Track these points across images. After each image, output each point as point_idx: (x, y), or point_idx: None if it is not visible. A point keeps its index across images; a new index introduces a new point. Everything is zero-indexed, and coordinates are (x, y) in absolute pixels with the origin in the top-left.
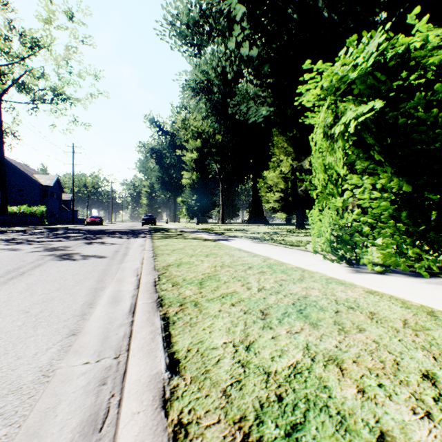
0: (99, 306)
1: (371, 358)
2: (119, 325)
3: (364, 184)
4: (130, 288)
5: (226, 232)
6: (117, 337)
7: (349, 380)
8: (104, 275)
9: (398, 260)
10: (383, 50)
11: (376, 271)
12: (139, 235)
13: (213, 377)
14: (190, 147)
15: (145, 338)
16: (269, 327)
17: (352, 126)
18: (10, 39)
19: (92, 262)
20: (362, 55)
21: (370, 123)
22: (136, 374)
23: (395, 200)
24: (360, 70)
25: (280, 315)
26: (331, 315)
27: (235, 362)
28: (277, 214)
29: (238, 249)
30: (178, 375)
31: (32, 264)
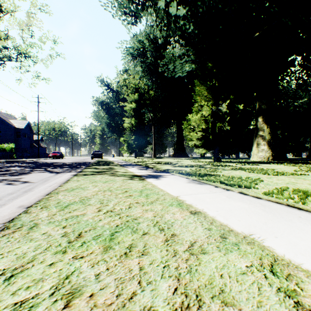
0: None
1: None
2: None
3: None
4: None
5: (157, 165)
6: None
7: None
8: None
9: None
10: None
11: None
12: (75, 169)
13: None
14: (130, 99)
15: None
16: None
17: None
18: None
19: None
20: None
21: None
22: None
23: None
24: None
25: None
26: None
27: None
28: (199, 150)
29: (177, 202)
30: None
31: None
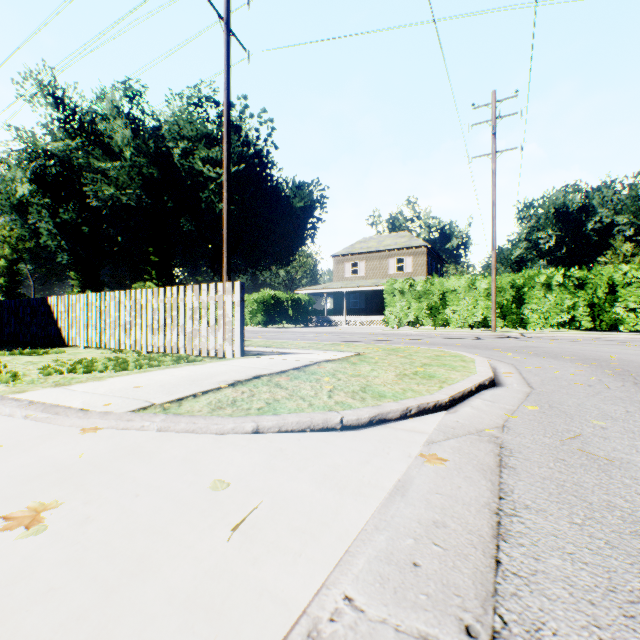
0: None
1: None
2: None
3: None
4: None
5: None
6: None
7: None
8: None
9: None
10: None
11: None
12: None
13: None
14: None
15: None
16: None
17: None
18: None
19: None
20: None
21: None
22: None
23: None
24: None
25: None
26: None
27: None
28: None
29: None
30: None
31: None
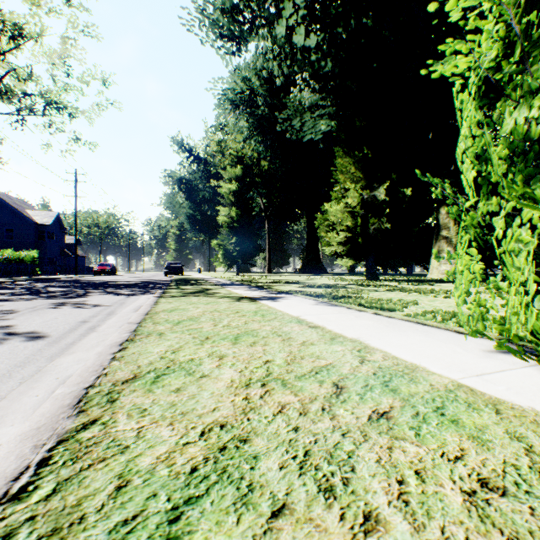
0: None
1: None
2: None
3: None
4: None
5: (274, 285)
6: None
7: None
8: None
9: None
10: None
11: None
12: (150, 290)
13: None
14: (228, 176)
15: None
16: None
17: None
18: None
19: None
20: None
21: None
22: None
23: None
24: None
25: None
26: None
27: None
28: (342, 260)
29: (297, 320)
30: None
31: None
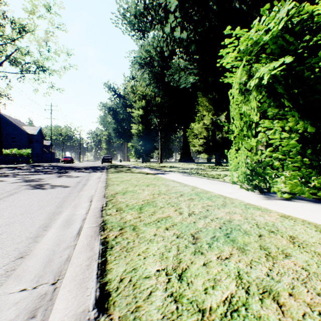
0: (52, 229)
1: (306, 290)
2: (65, 248)
3: (274, 127)
4: (82, 212)
5: (164, 168)
6: (60, 260)
7: (292, 320)
8: (64, 201)
9: (304, 189)
10: (291, 16)
11: (285, 198)
12: (98, 170)
13: (143, 317)
14: (137, 106)
15: (81, 265)
16: (200, 252)
17: (266, 79)
18: (3, 25)
19: (57, 191)
20: (274, 21)
21: (279, 77)
22: (60, 313)
23: (300, 140)
24: (271, 34)
25: (209, 239)
26: (255, 239)
27: (167, 295)
28: (201, 155)
29: (172, 180)
30: (105, 314)
31: (9, 192)
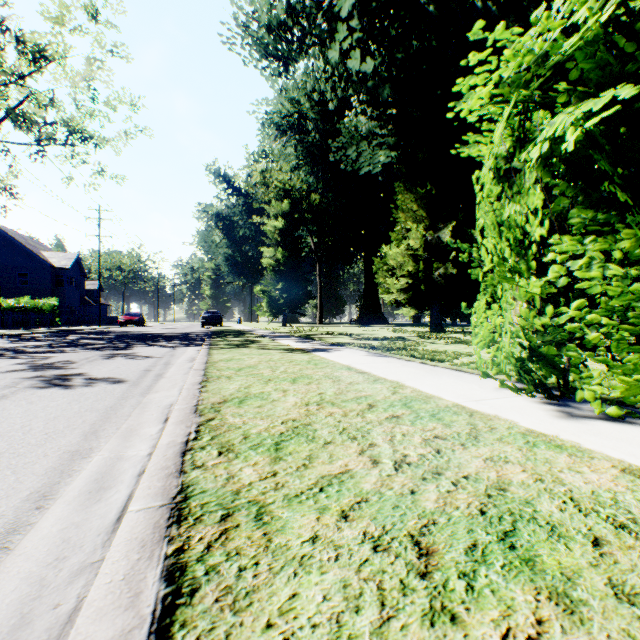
0: (56, 505)
1: None
2: (74, 571)
3: (586, 253)
4: (141, 451)
5: (327, 337)
6: (51, 621)
7: None
8: (105, 421)
9: None
10: None
11: (612, 415)
12: (193, 343)
13: None
14: (273, 211)
15: None
16: (449, 615)
17: (572, 138)
18: (1, 47)
19: (96, 392)
20: (587, 7)
21: (599, 138)
22: None
23: None
24: (578, 39)
25: (462, 556)
26: (588, 556)
27: None
28: (403, 310)
29: (347, 368)
30: None
31: None
